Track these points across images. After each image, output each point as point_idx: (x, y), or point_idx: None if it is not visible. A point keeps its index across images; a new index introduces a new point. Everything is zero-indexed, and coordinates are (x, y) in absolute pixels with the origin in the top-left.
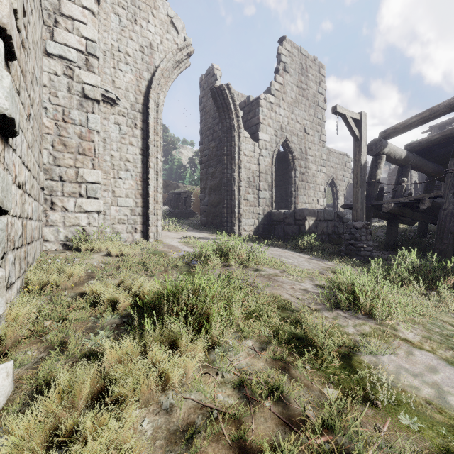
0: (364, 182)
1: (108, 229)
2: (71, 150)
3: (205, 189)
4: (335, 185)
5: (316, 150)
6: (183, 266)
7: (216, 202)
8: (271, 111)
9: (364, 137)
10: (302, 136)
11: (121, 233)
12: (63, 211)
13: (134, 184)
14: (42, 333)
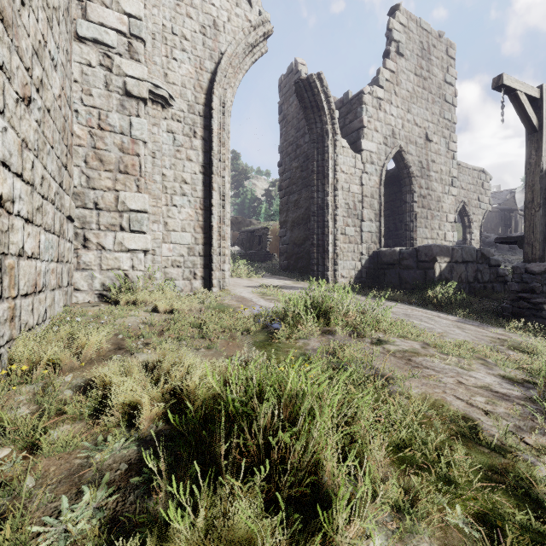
0: None
1: (158, 274)
2: (109, 166)
3: (286, 223)
4: (468, 214)
5: (443, 163)
6: (259, 331)
7: (300, 239)
8: (378, 110)
9: None
10: (422, 144)
11: (176, 280)
12: (99, 249)
13: (193, 213)
14: None
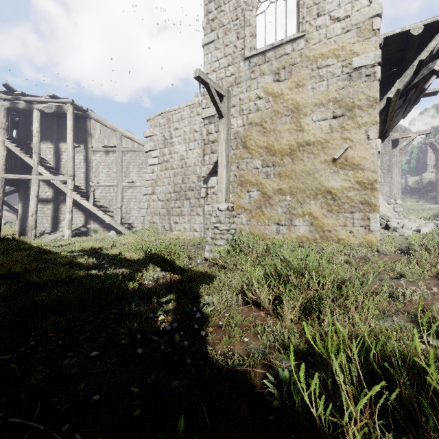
0: None
1: None
2: None
3: None
4: None
5: None
6: None
7: None
8: None
9: None
10: None
11: None
12: None
13: (388, 189)
14: None
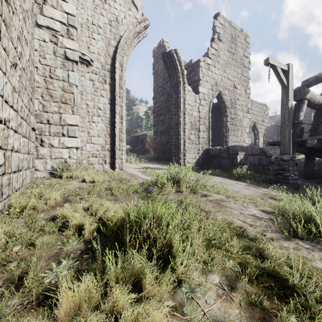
0: (291, 122)
1: (84, 161)
2: (56, 99)
3: (157, 132)
4: (257, 128)
5: (243, 100)
6: (142, 191)
7: (165, 141)
8: (208, 71)
9: (291, 84)
10: (232, 90)
11: (94, 164)
12: (50, 147)
13: (104, 126)
14: (8, 260)
